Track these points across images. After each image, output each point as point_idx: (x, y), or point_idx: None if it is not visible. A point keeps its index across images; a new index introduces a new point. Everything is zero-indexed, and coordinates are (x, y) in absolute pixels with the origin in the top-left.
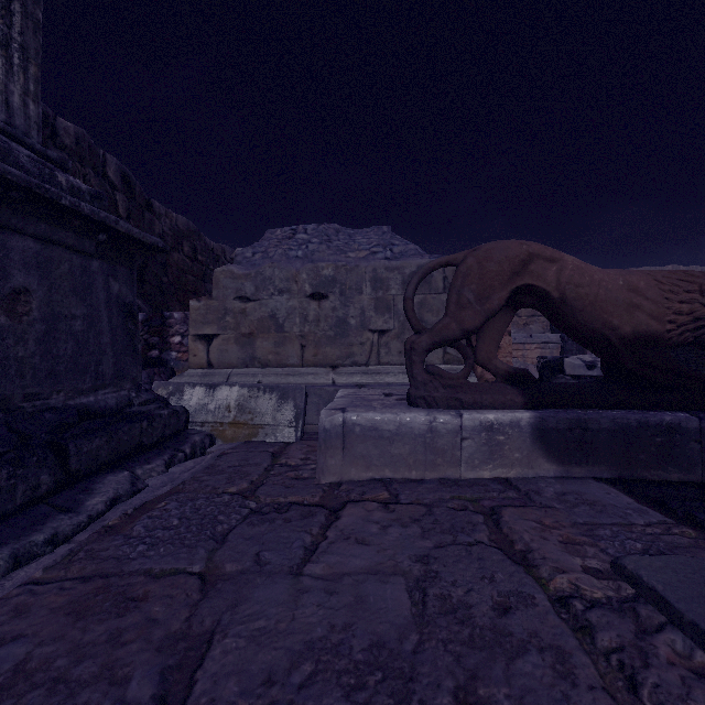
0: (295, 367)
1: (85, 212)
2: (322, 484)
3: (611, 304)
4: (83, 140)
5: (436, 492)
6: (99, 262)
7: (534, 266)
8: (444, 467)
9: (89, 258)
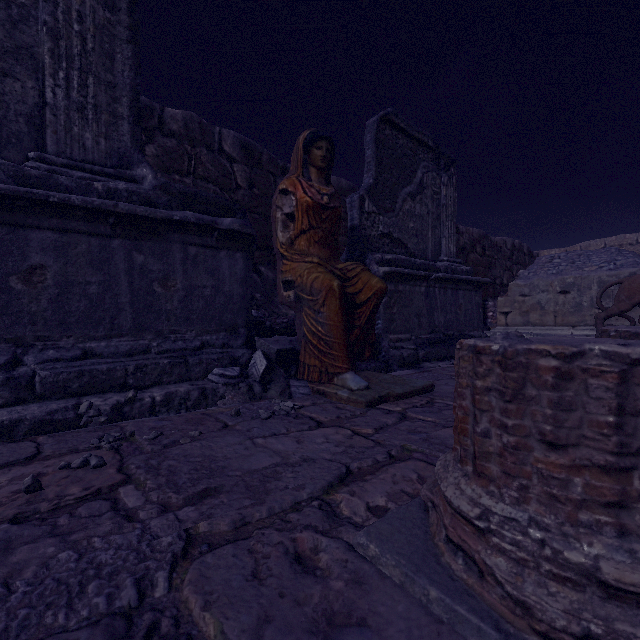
0: (551, 326)
1: (473, 280)
2: None
3: None
4: None
5: None
6: (473, 292)
7: None
8: None
9: (471, 291)
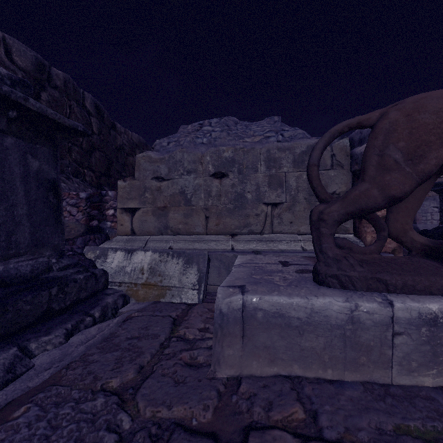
0: (200, 235)
1: None
2: (217, 378)
3: None
4: (68, 82)
5: (369, 413)
6: (15, 140)
7: None
8: (369, 368)
9: (1, 134)
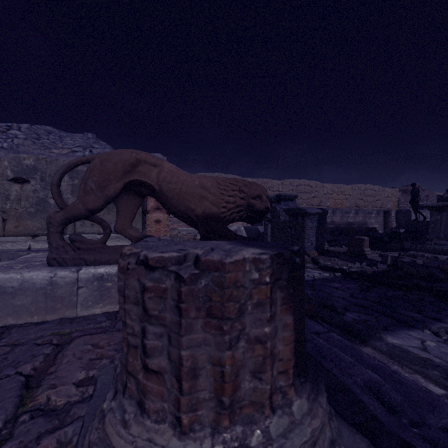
0: None
1: None
2: None
3: (190, 195)
4: None
5: (43, 331)
6: None
7: (142, 168)
8: (63, 310)
9: None
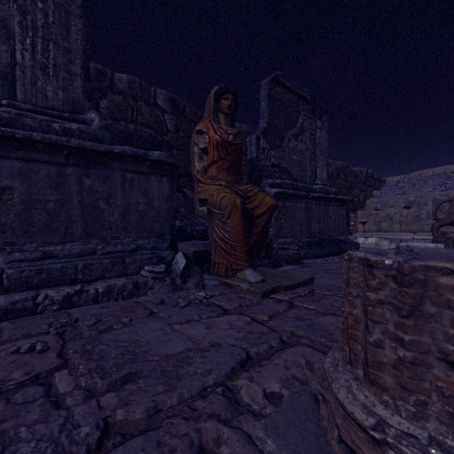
0: (397, 232)
1: (340, 198)
2: None
3: None
4: None
5: None
6: (340, 207)
7: None
8: None
9: (338, 206)
